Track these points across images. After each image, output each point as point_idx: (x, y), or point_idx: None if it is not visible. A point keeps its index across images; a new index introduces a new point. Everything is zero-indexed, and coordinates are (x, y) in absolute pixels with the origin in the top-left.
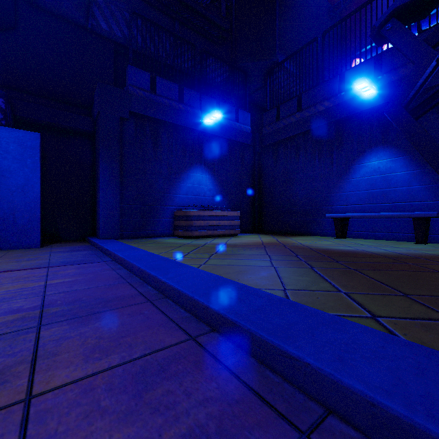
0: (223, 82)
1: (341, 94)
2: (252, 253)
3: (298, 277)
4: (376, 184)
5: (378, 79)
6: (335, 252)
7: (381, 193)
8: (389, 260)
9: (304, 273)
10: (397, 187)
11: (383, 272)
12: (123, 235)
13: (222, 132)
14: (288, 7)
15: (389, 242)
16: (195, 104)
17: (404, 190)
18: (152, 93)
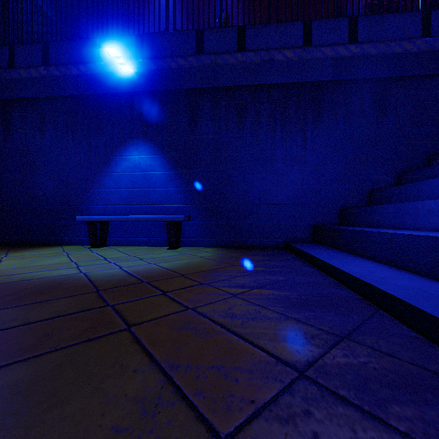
0: None
1: (101, 63)
2: None
3: None
4: (137, 182)
5: (139, 62)
6: (12, 293)
7: (142, 193)
8: (88, 300)
9: None
10: (156, 188)
11: None
12: None
13: None
14: None
15: (145, 249)
16: None
17: (162, 191)
18: None
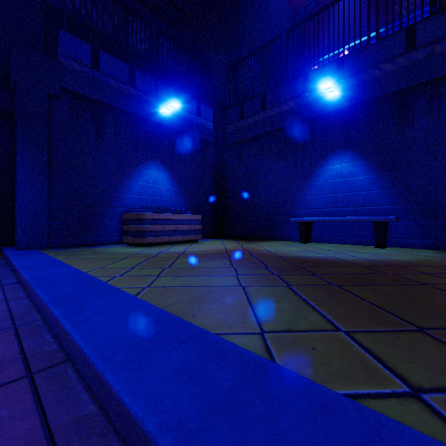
0: (184, 73)
1: (306, 95)
2: (215, 265)
3: (276, 304)
4: (338, 188)
5: (340, 82)
6: (307, 261)
7: (343, 197)
8: (366, 269)
9: (281, 295)
10: (358, 191)
11: (370, 289)
12: (52, 244)
13: (182, 126)
14: (252, 3)
15: (352, 247)
16: (150, 91)
17: (364, 194)
18: (94, 70)
